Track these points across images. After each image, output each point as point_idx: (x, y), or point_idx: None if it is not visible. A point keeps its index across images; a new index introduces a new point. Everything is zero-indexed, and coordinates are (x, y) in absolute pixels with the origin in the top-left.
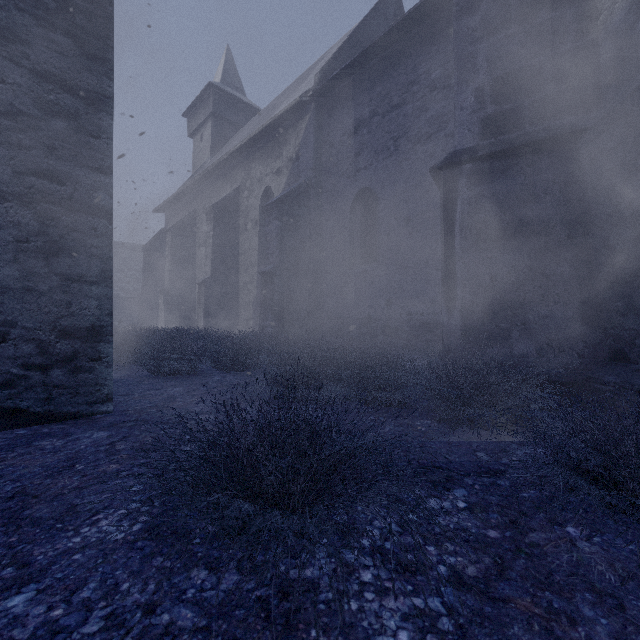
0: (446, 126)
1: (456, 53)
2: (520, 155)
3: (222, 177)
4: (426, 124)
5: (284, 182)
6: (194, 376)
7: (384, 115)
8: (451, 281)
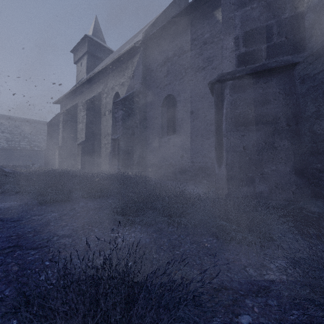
0: (212, 63)
1: (223, 17)
2: (260, 77)
3: (92, 86)
4: (202, 62)
5: (126, 90)
6: (68, 203)
7: (179, 56)
8: (220, 148)
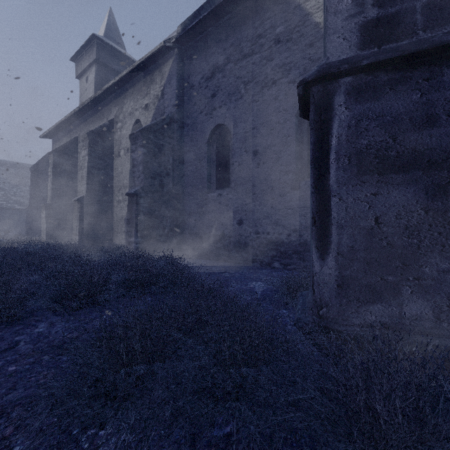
0: (289, 74)
1: None
2: (415, 66)
3: (99, 110)
4: (272, 71)
5: (151, 116)
6: (13, 325)
7: (236, 62)
8: (324, 220)
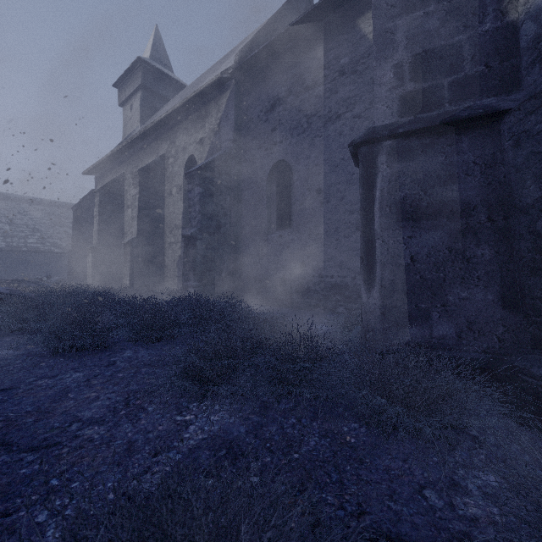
0: (354, 108)
1: (375, 28)
2: (441, 134)
3: (149, 144)
4: (336, 105)
5: (206, 151)
6: (103, 351)
7: (298, 95)
8: (370, 259)
